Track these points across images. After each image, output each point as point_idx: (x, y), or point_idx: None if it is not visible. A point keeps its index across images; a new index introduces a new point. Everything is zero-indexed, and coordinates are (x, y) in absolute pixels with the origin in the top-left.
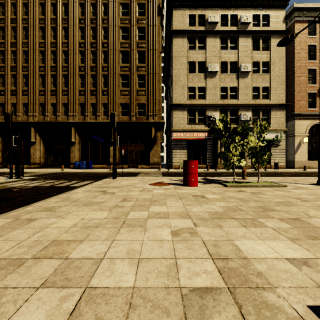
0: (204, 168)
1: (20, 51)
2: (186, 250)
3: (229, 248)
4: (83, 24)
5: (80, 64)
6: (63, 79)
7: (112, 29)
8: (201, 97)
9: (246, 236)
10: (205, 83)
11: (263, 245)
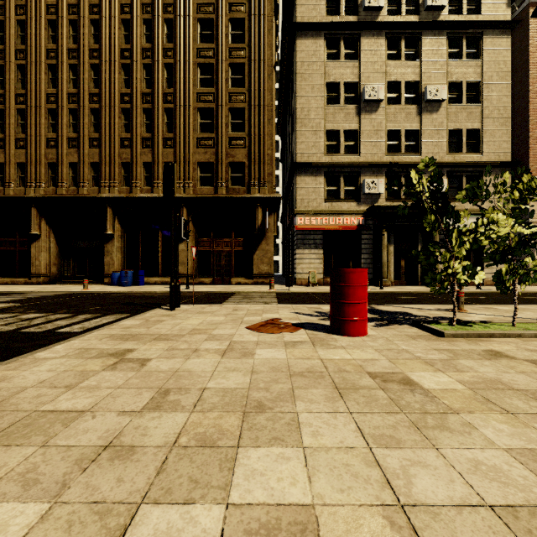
0: None
1: (12, 65)
2: None
3: None
4: (128, 15)
5: (123, 90)
6: (91, 117)
7: (182, 22)
8: (351, 150)
9: None
10: (358, 124)
11: None
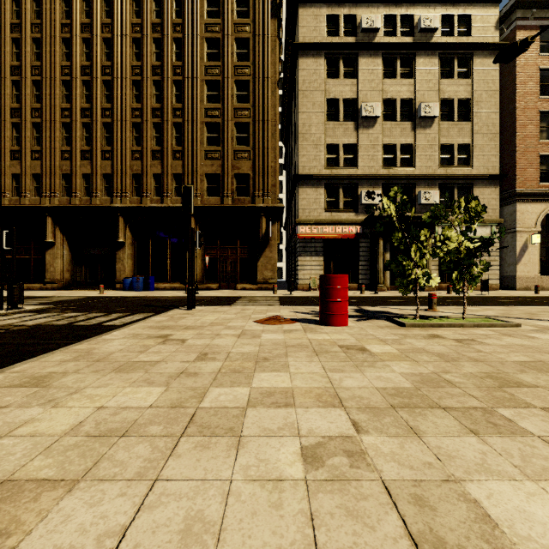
0: (355, 290)
1: (28, 81)
2: (346, 520)
3: (459, 514)
4: (138, 34)
5: (134, 105)
6: (103, 131)
7: (190, 42)
8: (349, 163)
9: (490, 467)
10: (356, 138)
11: (547, 502)
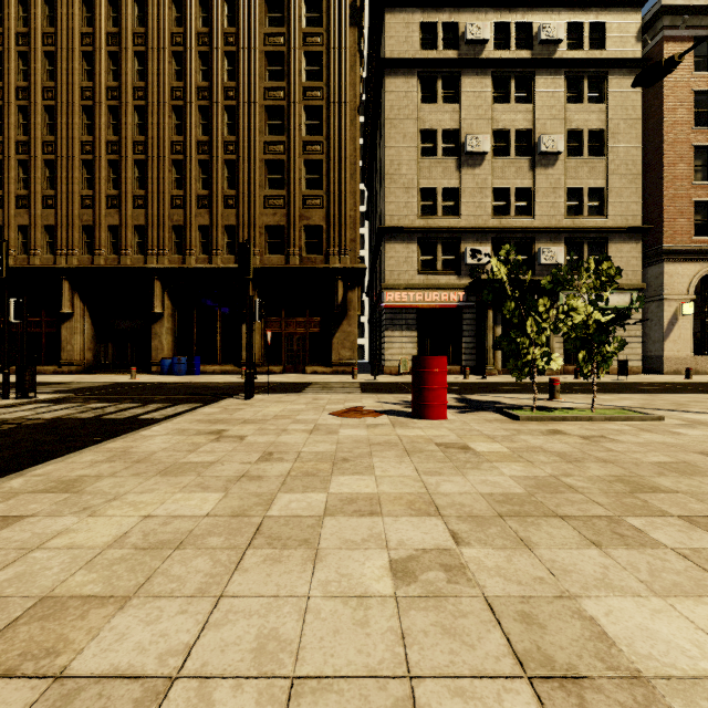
0: (457, 374)
1: (38, 107)
2: (441, 638)
3: (572, 632)
4: (180, 46)
5: (175, 137)
6: (135, 170)
7: (246, 56)
8: (450, 212)
9: (612, 582)
10: (459, 180)
11: (675, 619)
